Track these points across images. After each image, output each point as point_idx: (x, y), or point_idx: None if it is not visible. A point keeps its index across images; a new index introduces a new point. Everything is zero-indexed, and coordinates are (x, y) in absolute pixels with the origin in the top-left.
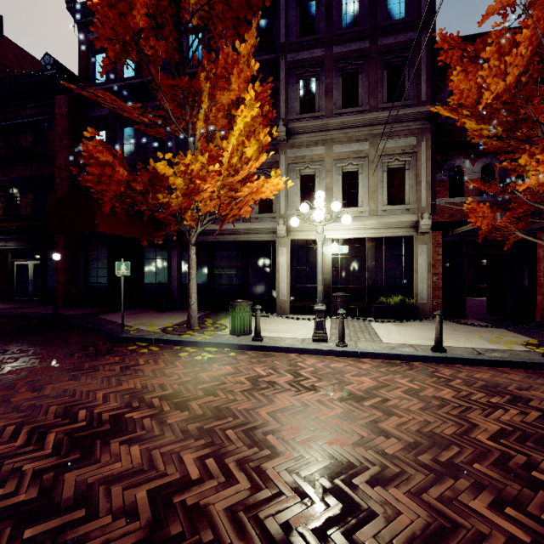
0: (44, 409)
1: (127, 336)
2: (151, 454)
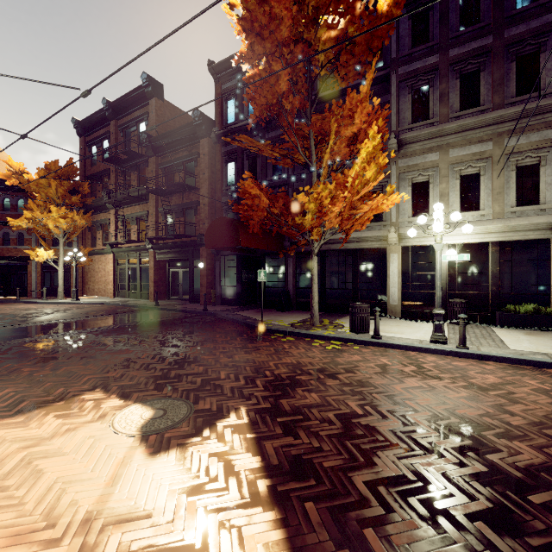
0: (243, 368)
1: (267, 328)
2: (325, 398)
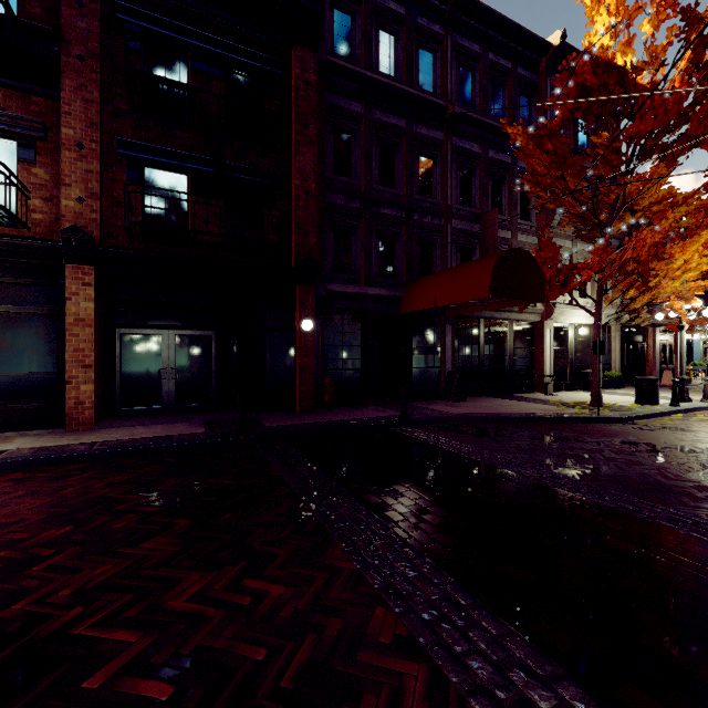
0: None
1: (623, 416)
2: None
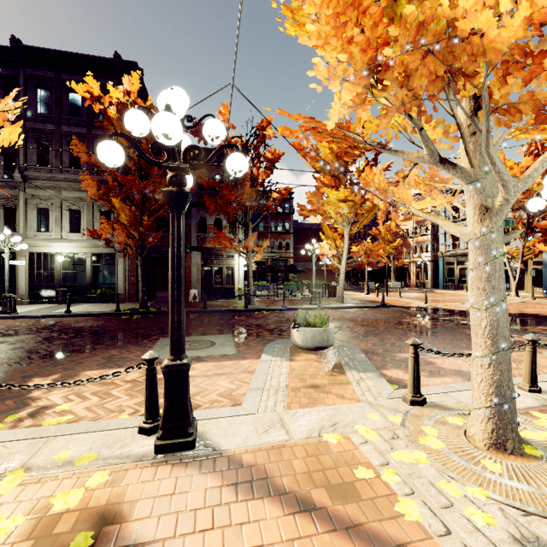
0: None
1: None
2: None
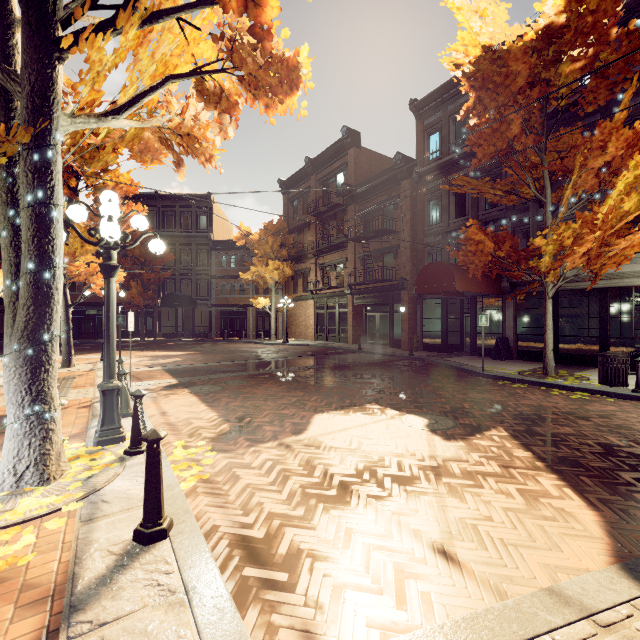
0: (482, 403)
1: (491, 374)
2: (580, 432)
